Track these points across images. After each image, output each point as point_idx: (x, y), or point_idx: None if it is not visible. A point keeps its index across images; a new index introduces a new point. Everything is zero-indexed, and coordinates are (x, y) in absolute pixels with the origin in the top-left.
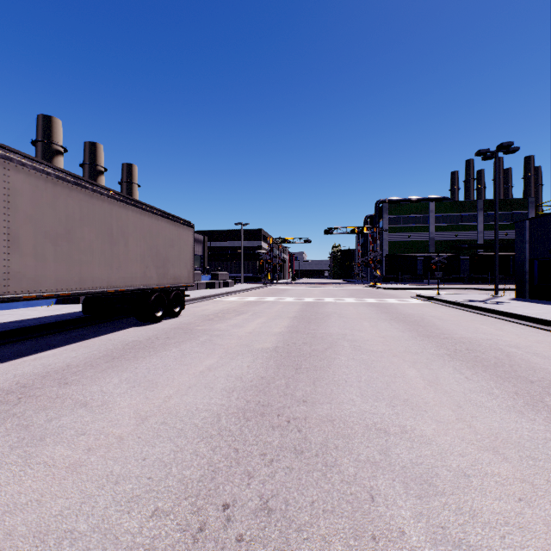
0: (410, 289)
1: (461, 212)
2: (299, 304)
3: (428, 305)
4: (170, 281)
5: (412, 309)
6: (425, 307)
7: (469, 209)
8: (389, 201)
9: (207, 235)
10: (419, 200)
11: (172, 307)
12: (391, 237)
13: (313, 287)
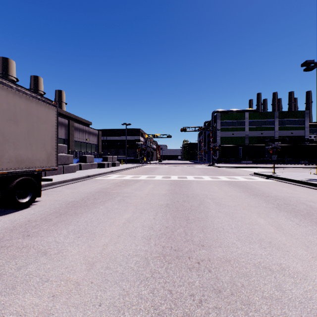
0: (239, 168)
1: (264, 119)
2: (167, 183)
3: (277, 183)
4: (7, 166)
5: (273, 189)
6: (280, 187)
7: (269, 117)
8: (220, 111)
9: (105, 132)
10: (239, 111)
11: (14, 198)
12: (221, 134)
13: (174, 166)
